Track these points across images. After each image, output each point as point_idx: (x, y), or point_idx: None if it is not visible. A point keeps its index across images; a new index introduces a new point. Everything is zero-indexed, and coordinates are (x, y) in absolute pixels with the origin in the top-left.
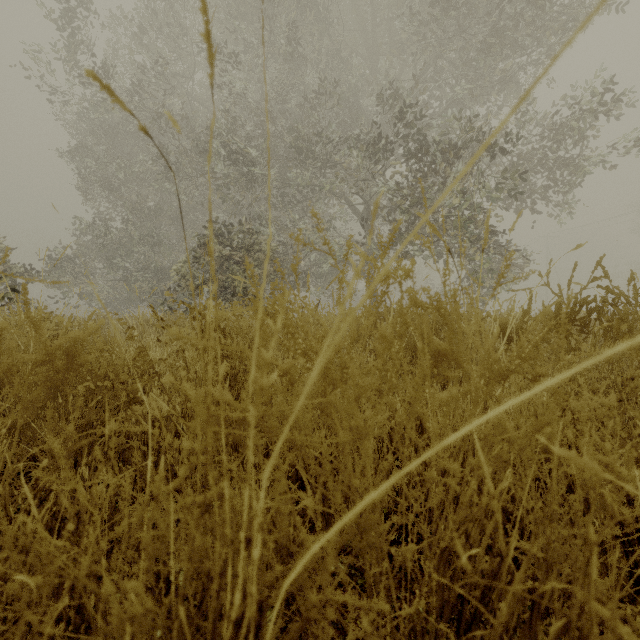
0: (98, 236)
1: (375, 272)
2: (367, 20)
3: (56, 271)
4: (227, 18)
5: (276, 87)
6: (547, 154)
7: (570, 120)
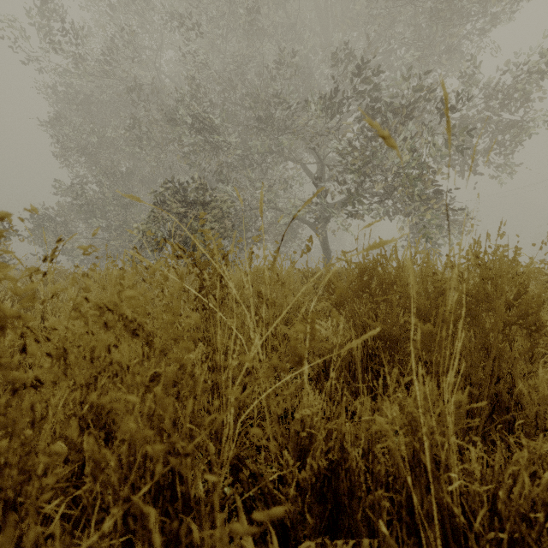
0: (74, 197)
1: None
2: None
3: (38, 230)
4: None
5: (236, 58)
6: (492, 117)
7: (516, 83)
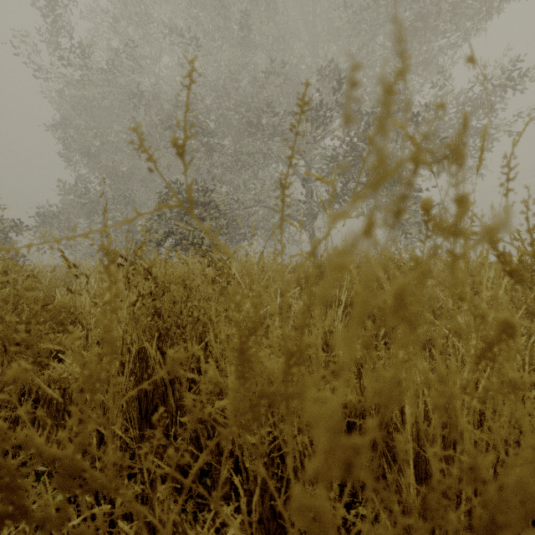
0: (79, 196)
1: (388, 118)
2: (308, 11)
3: (43, 226)
4: (188, 7)
5: (230, 68)
6: None
7: (484, 94)
